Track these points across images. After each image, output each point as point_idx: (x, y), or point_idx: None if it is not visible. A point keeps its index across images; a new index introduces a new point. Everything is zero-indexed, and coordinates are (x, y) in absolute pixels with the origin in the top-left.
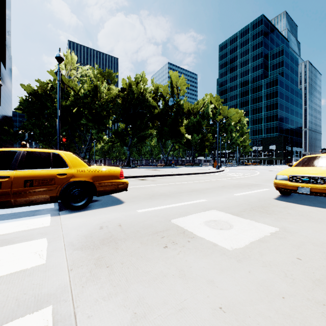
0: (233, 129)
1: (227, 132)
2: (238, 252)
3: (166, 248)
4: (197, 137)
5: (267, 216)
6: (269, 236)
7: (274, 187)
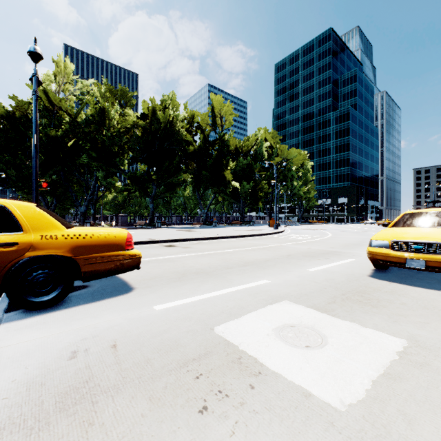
0: (295, 176)
1: (287, 180)
2: (358, 416)
3: (204, 413)
4: (247, 185)
5: (374, 312)
6: (399, 362)
7: (369, 258)
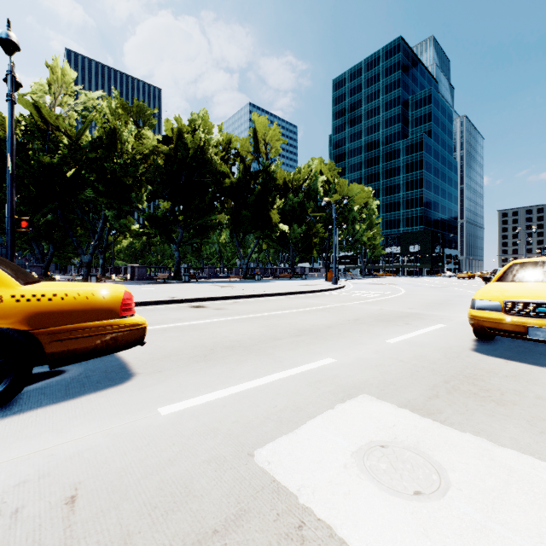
0: (357, 218)
1: (347, 223)
2: None
3: None
4: (299, 229)
5: (503, 414)
6: None
7: (471, 324)
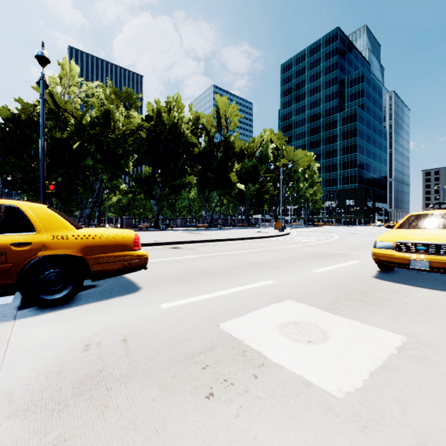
0: (301, 178)
1: (293, 182)
2: (355, 402)
3: (211, 399)
4: (253, 187)
5: (376, 311)
6: (397, 356)
7: (373, 259)
